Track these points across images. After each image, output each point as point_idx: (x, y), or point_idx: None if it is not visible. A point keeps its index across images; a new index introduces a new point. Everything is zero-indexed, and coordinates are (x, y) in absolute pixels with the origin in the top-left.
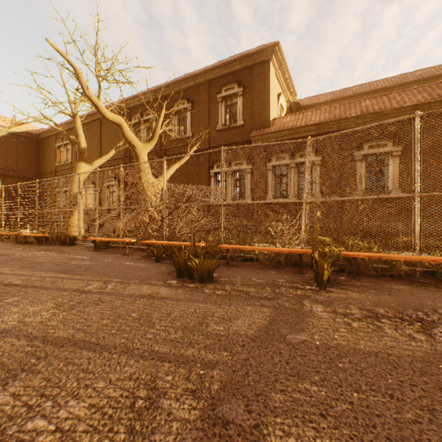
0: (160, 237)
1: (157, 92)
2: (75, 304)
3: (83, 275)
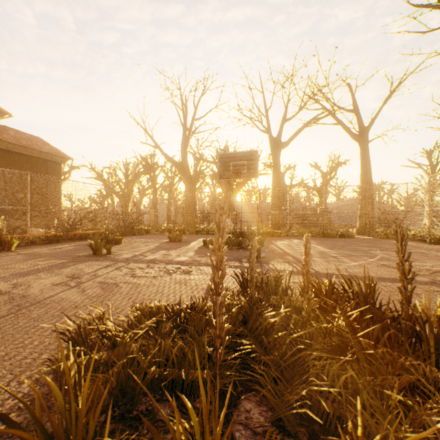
0: None
1: None
2: None
3: None
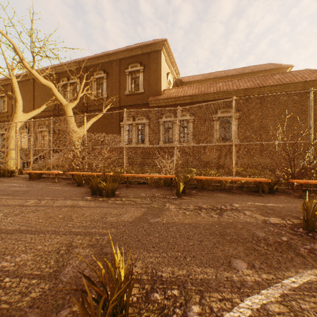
0: (81, 169)
1: (81, 63)
2: (18, 213)
3: (22, 196)
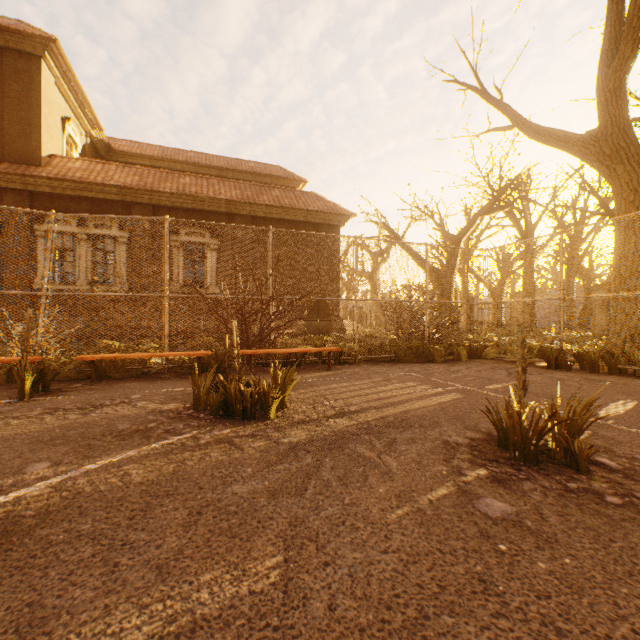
0: None
1: None
2: None
3: None
